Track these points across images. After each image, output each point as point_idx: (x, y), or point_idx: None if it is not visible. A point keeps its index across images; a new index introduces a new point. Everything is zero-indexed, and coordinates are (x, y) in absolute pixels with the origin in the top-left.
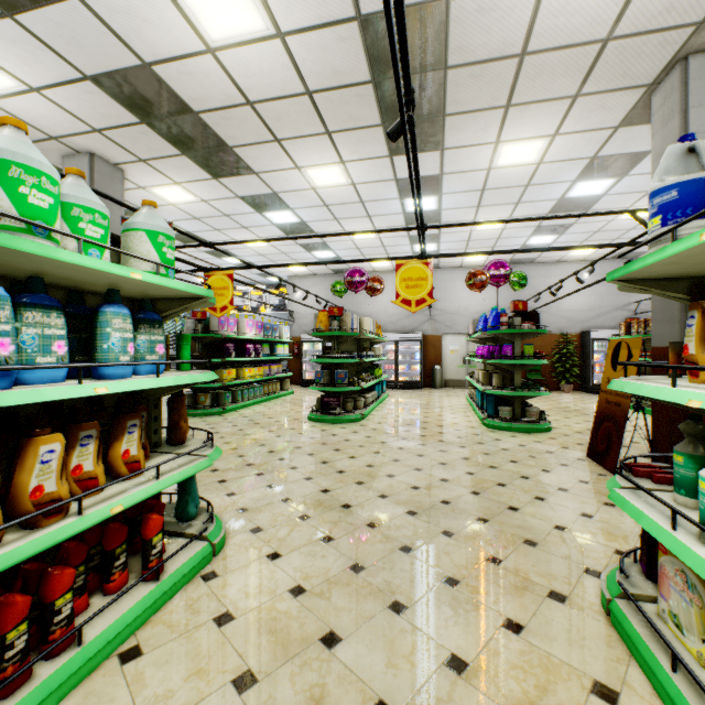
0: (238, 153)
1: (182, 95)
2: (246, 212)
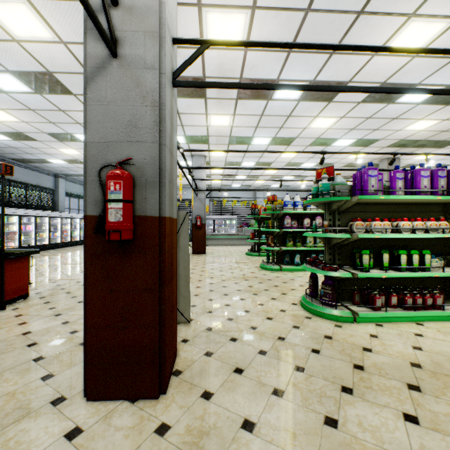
0: (448, 140)
1: (415, 139)
2: None
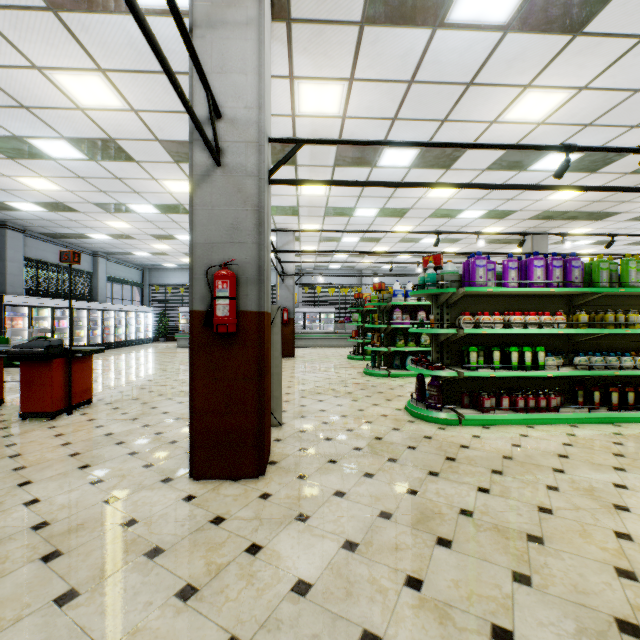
0: (604, 211)
1: (562, 210)
2: (635, 224)
